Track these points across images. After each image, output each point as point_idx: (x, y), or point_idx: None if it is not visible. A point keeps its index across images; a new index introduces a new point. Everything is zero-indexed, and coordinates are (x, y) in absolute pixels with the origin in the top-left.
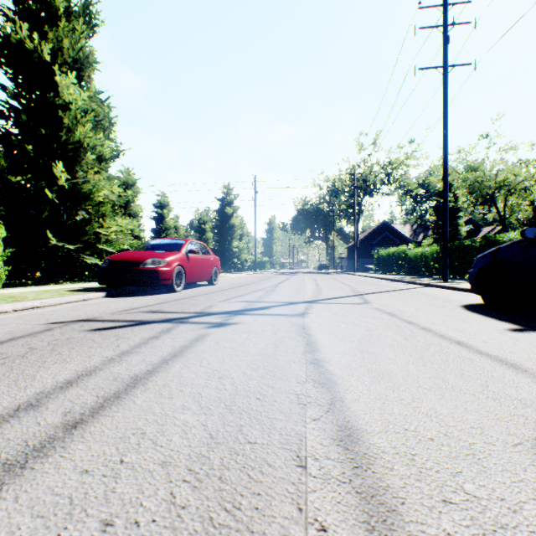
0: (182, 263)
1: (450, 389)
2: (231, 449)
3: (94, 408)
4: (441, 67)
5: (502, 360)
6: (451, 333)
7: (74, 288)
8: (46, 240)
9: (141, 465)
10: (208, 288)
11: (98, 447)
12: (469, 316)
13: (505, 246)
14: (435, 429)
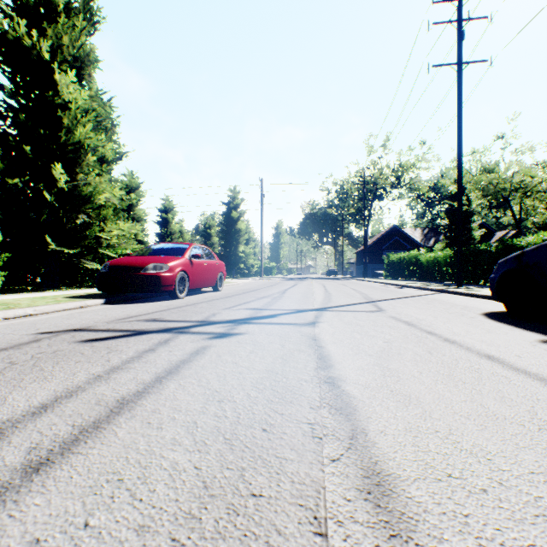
0: (185, 268)
1: (493, 416)
2: (229, 505)
3: (65, 442)
4: (456, 64)
5: (544, 379)
6: (479, 346)
7: (73, 294)
8: (45, 245)
9: (110, 531)
10: (212, 294)
11: (59, 502)
12: (493, 325)
13: (531, 250)
14: (485, 475)
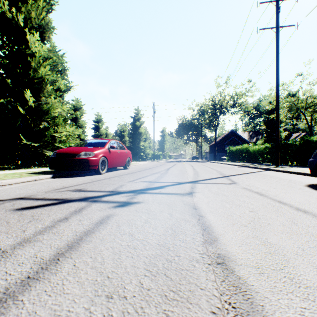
0: (105, 155)
1: None
2: None
3: None
4: (275, 27)
5: None
6: None
7: (34, 171)
8: (20, 140)
9: None
10: (123, 171)
11: None
12: None
13: None
14: None
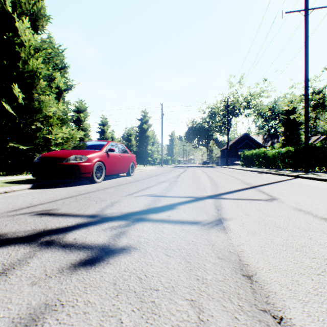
0: (102, 159)
1: None
2: None
3: None
4: (303, 10)
5: None
6: None
7: (16, 179)
8: (8, 143)
9: None
10: (124, 179)
11: None
12: None
13: None
14: None
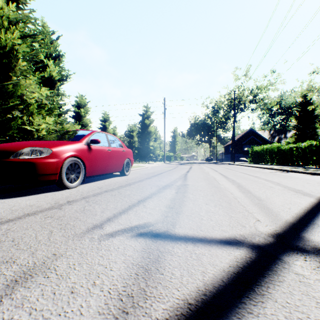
0: (78, 154)
1: None
2: None
3: None
4: None
5: None
6: None
7: None
8: None
9: None
10: (115, 180)
11: None
12: None
13: None
14: None
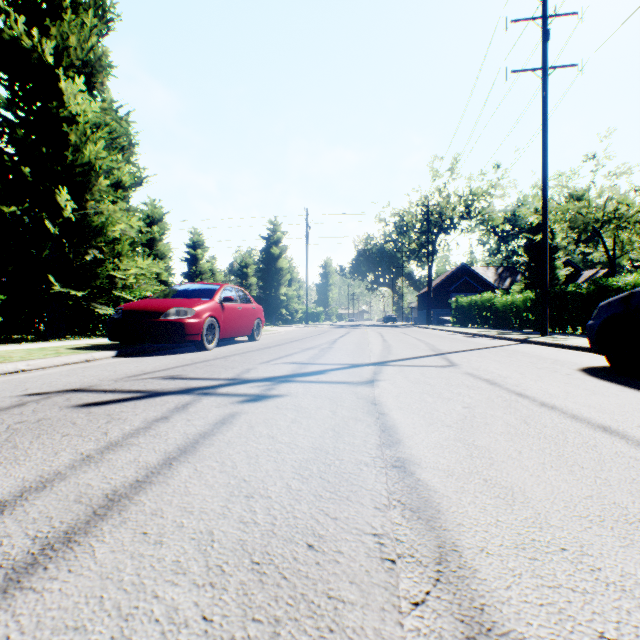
0: (214, 313)
1: (638, 523)
2: None
3: (15, 569)
4: (539, 69)
5: None
6: (587, 413)
7: (79, 345)
8: (48, 286)
9: None
10: (248, 345)
11: None
12: (597, 384)
13: None
14: None
